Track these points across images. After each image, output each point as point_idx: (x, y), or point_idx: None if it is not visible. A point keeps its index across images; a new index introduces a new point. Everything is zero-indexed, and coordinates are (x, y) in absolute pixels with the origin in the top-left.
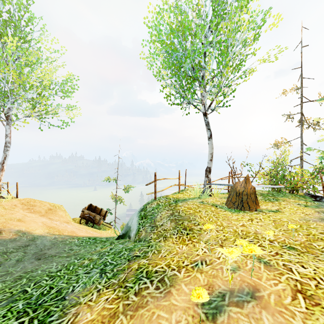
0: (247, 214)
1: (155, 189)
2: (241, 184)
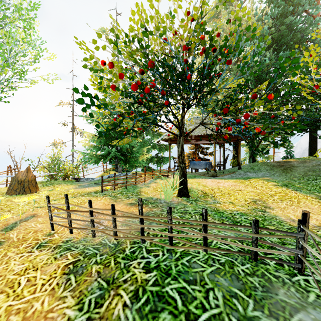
0: (29, 195)
1: None
2: (23, 174)
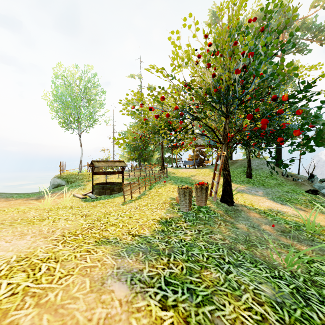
0: None
1: (61, 169)
2: None
